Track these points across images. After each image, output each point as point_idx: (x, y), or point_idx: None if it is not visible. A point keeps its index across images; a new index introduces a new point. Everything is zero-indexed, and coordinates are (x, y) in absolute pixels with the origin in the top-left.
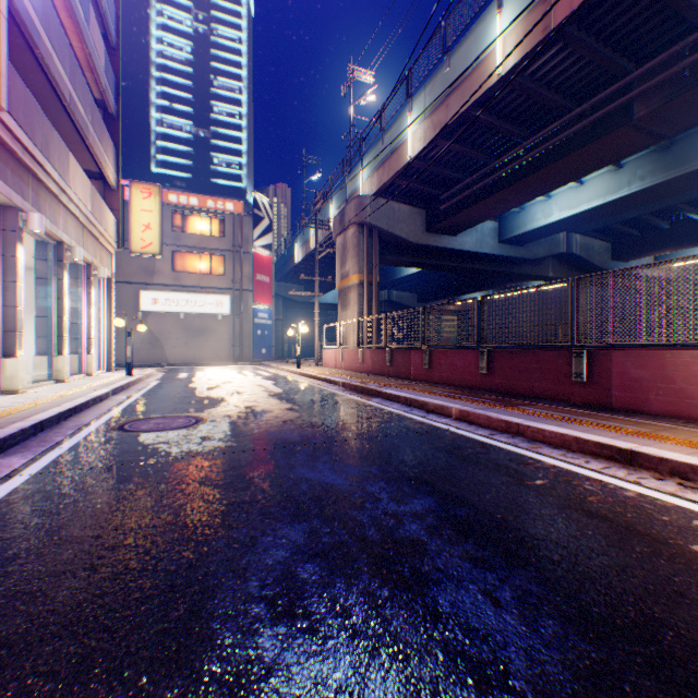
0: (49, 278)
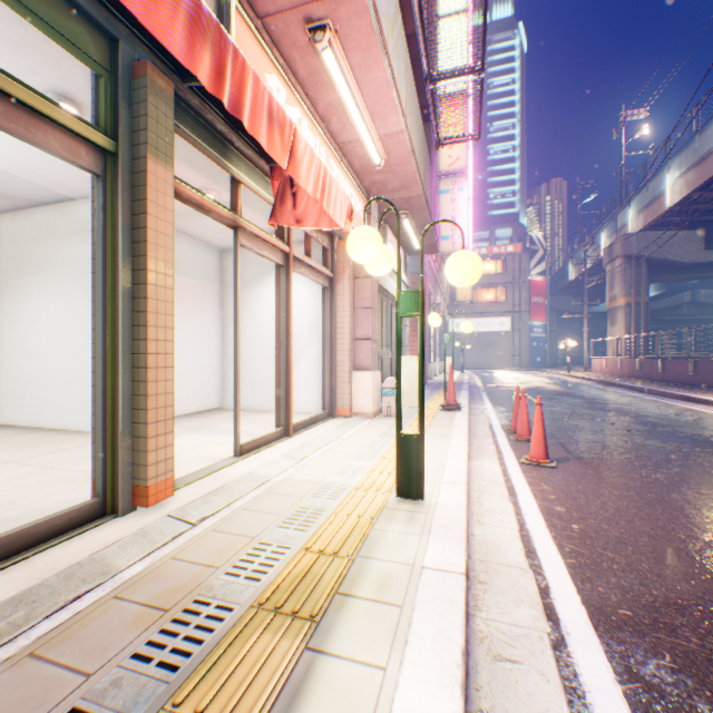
0: None
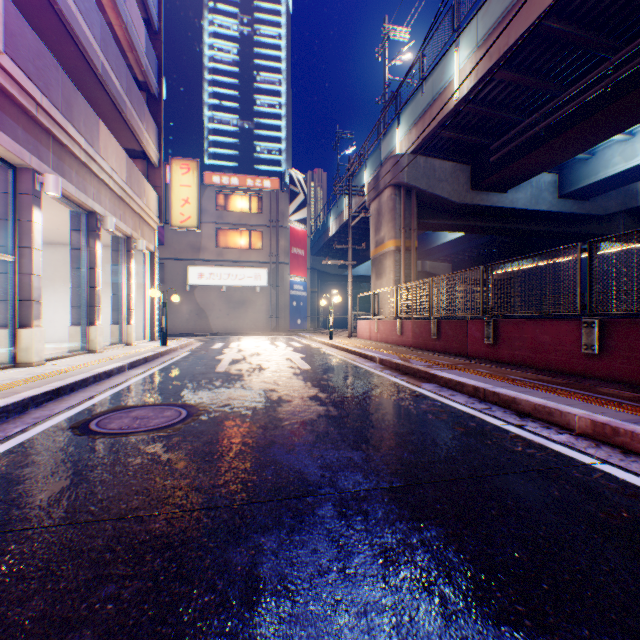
0: (83, 249)
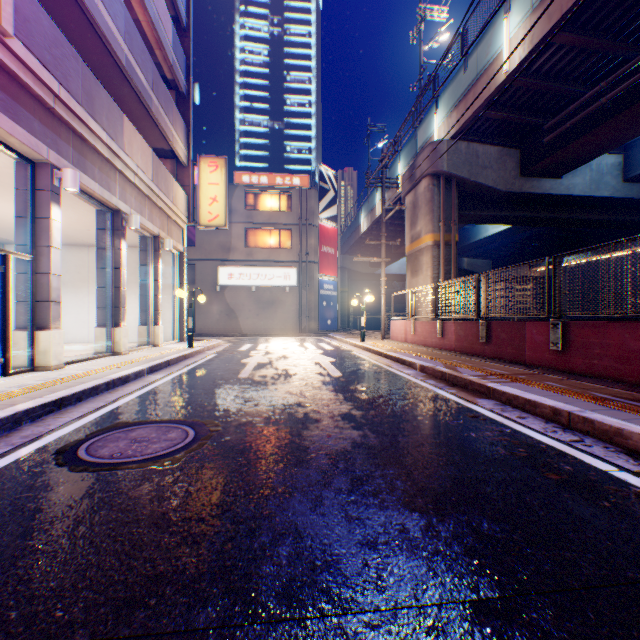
0: (108, 248)
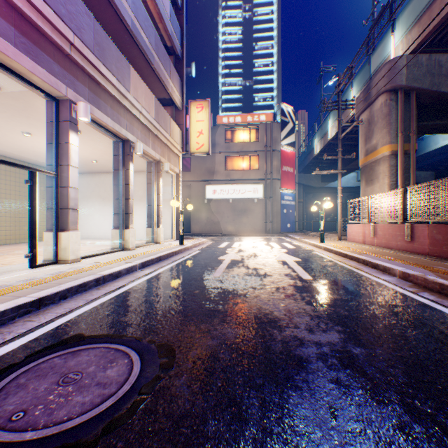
0: (120, 169)
